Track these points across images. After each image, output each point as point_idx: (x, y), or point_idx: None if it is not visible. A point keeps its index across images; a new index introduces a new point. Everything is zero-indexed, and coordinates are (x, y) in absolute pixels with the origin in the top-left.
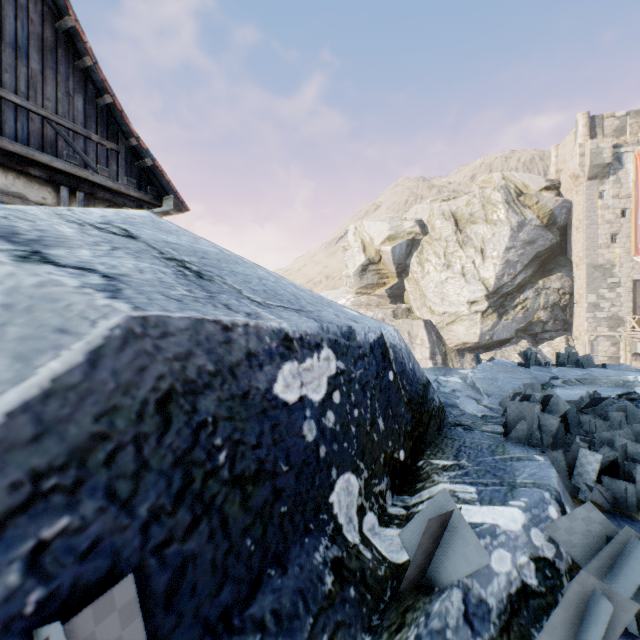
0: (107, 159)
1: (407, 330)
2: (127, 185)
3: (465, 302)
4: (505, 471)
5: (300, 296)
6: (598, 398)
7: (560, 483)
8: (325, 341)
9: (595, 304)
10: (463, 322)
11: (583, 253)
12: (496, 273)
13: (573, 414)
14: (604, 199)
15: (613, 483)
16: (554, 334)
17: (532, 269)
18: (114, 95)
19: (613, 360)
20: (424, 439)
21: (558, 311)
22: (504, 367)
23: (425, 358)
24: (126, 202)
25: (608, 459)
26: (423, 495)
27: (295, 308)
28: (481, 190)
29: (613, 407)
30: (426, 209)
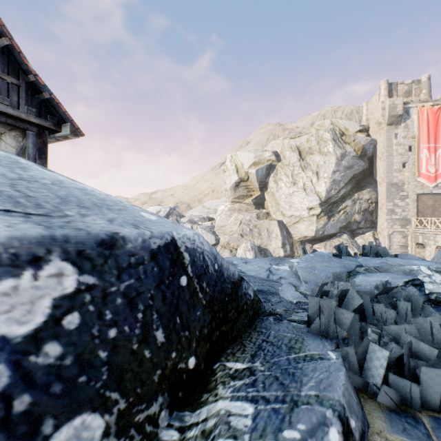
0: (8, 91)
1: (266, 227)
2: (27, 113)
3: (306, 208)
4: (294, 377)
5: (76, 199)
6: (389, 287)
7: (346, 392)
8: (56, 253)
9: (392, 210)
10: (304, 222)
11: (384, 175)
12: (326, 188)
13: (368, 303)
14: (398, 139)
15: (399, 381)
16: (365, 230)
17: (350, 186)
18: (12, 38)
19: (403, 248)
20: (228, 336)
21: (368, 214)
22: (322, 258)
23: (278, 247)
24: (28, 127)
25: (395, 354)
26: (202, 413)
27: (35, 212)
28: (316, 131)
29: (401, 292)
30: (279, 144)
